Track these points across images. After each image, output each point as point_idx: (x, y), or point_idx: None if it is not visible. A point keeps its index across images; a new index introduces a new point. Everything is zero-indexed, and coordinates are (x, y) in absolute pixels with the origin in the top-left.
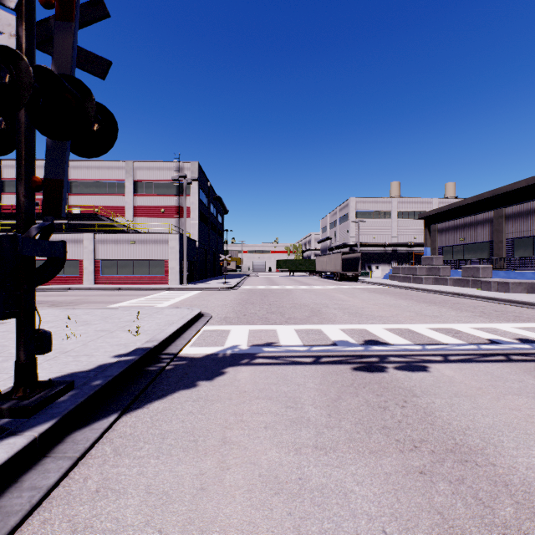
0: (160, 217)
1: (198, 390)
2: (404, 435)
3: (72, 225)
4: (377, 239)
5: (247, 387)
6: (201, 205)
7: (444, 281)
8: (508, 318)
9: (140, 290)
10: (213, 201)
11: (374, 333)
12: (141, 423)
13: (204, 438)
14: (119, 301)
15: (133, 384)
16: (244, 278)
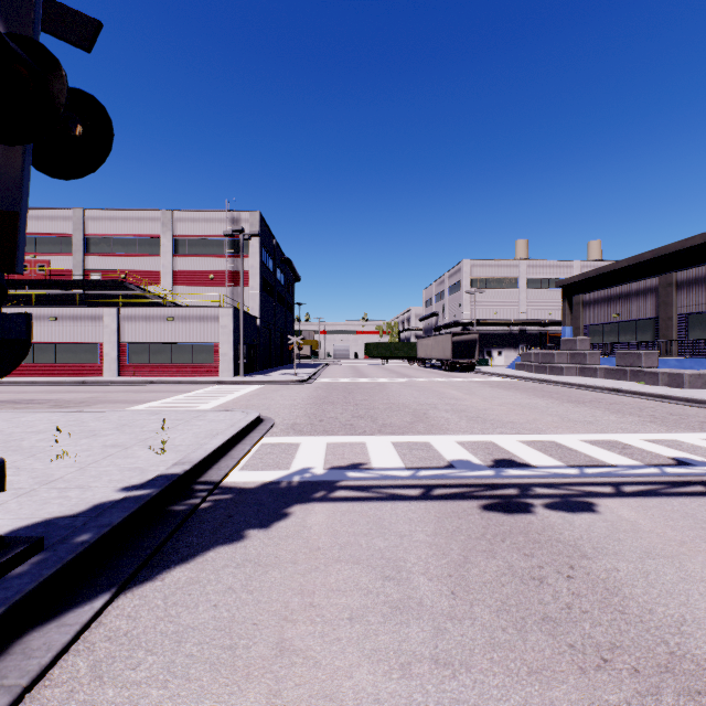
0: (208, 286)
1: (245, 546)
2: (580, 634)
3: (90, 296)
4: (499, 315)
5: (321, 540)
6: (264, 269)
7: (592, 371)
8: (692, 424)
9: (179, 384)
10: (280, 264)
11: (507, 448)
12: (147, 610)
13: (247, 641)
14: (148, 400)
15: (144, 537)
16: (322, 368)
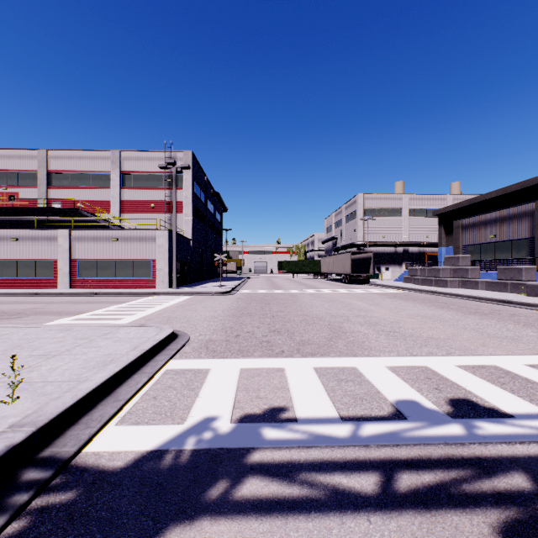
0: (149, 213)
1: None
2: None
3: (52, 221)
4: (387, 238)
5: None
6: (196, 200)
7: (473, 284)
8: None
9: (119, 295)
10: (211, 197)
11: (451, 378)
12: None
13: None
14: (80, 311)
15: None
16: (244, 281)
